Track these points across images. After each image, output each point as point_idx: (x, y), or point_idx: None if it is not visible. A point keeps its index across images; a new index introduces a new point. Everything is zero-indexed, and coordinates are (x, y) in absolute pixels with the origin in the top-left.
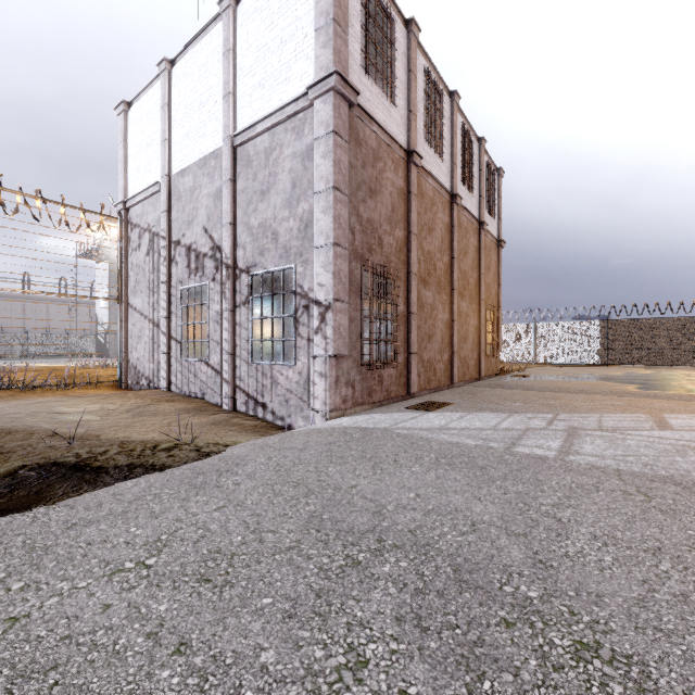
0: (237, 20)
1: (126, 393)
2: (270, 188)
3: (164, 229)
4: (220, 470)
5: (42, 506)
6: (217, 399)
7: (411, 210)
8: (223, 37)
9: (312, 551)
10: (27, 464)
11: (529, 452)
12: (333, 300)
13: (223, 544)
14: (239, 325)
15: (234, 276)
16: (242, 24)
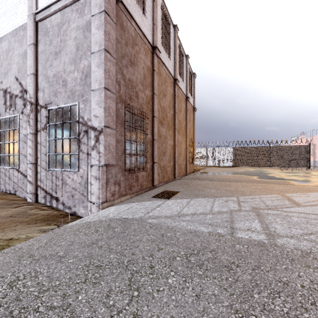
0: None
1: None
2: (61, 50)
3: None
4: None
5: None
6: (25, 194)
7: (154, 80)
8: None
9: None
10: None
11: (248, 237)
12: (104, 126)
13: None
14: (40, 143)
15: (36, 110)
16: None
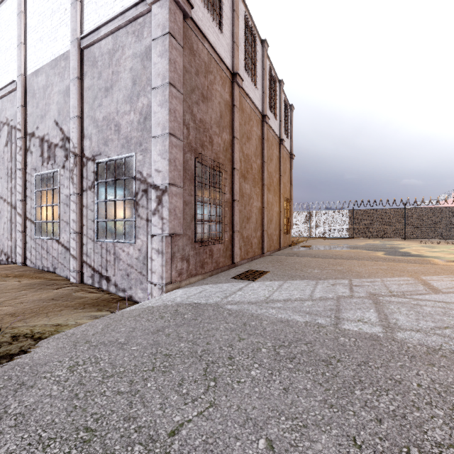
0: None
1: None
2: (113, 85)
3: (19, 122)
4: None
5: None
6: (67, 272)
7: (234, 119)
8: None
9: None
10: None
11: (357, 329)
12: (169, 184)
13: None
14: (86, 207)
15: (81, 163)
16: None
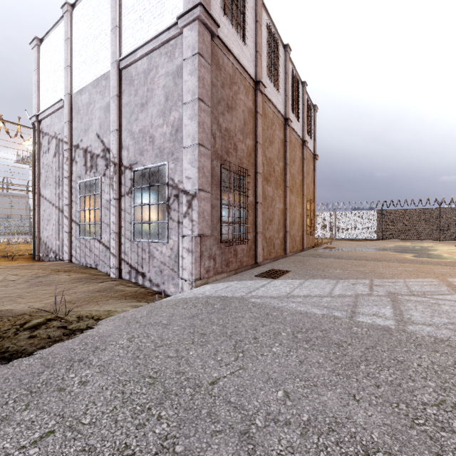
0: None
1: (32, 265)
2: (148, 101)
3: (66, 136)
4: (74, 360)
5: None
6: (107, 269)
7: (257, 125)
8: None
9: None
10: None
11: (371, 322)
12: (198, 190)
13: None
14: (124, 210)
15: (119, 172)
16: None
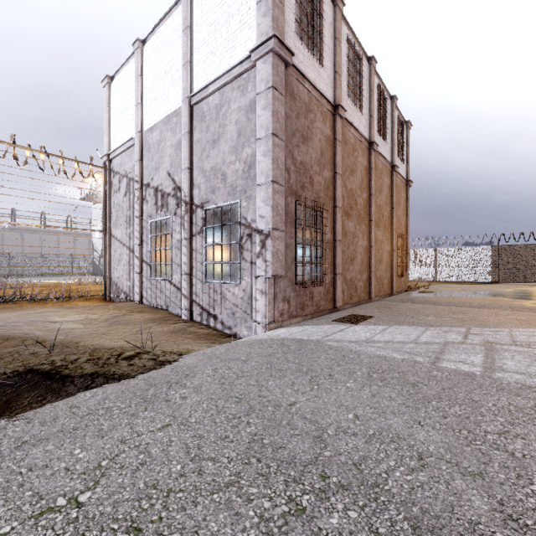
0: (193, 2)
1: (107, 305)
2: (220, 137)
3: (137, 175)
4: (171, 382)
5: (4, 418)
6: (178, 310)
7: (336, 154)
8: (182, 17)
9: (252, 489)
10: (8, 371)
11: (455, 367)
12: (272, 229)
13: (161, 475)
14: (195, 250)
15: (191, 211)
16: (198, 5)
